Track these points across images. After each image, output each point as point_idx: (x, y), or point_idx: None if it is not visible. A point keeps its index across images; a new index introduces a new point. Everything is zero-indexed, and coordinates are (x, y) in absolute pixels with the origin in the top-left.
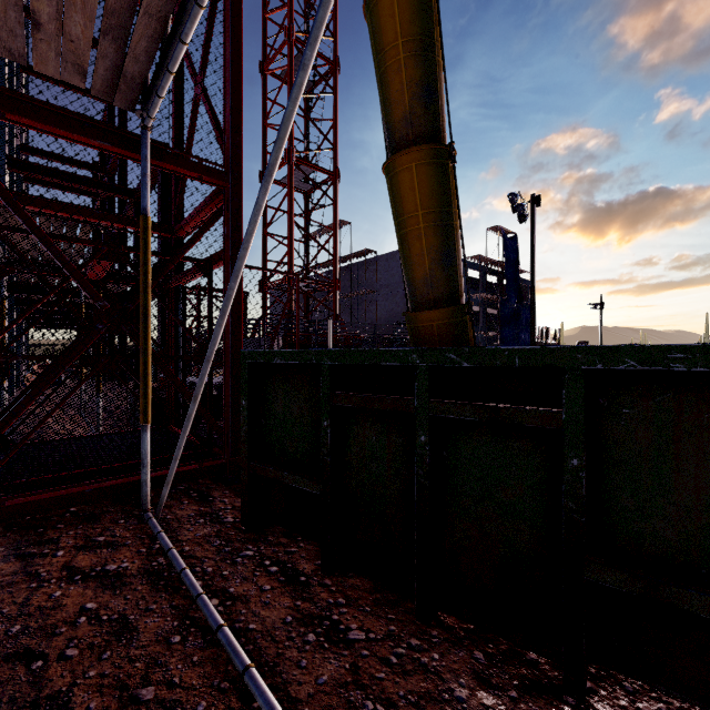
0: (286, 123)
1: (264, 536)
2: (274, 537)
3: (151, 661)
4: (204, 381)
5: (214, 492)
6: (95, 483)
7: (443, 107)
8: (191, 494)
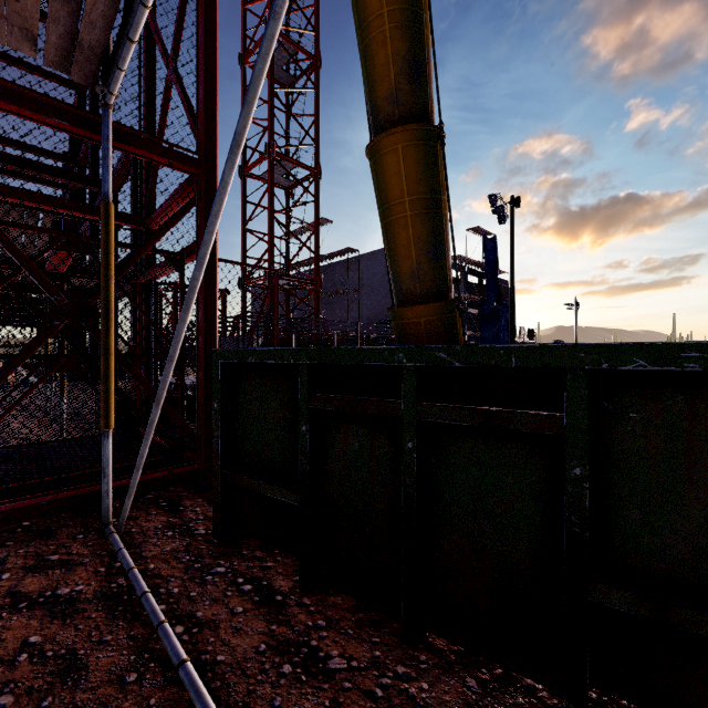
0: (255, 84)
1: (238, 549)
2: (249, 550)
3: (100, 707)
4: (167, 382)
5: (186, 500)
6: (51, 494)
7: (431, 85)
8: (160, 503)
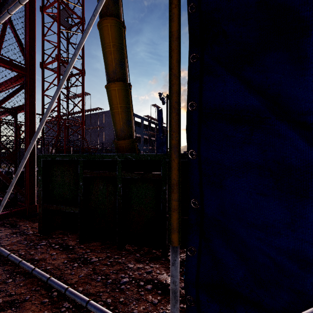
0: (67, 72)
1: (50, 236)
2: (56, 235)
3: None
4: (22, 167)
5: (20, 222)
6: None
7: (127, 69)
8: (5, 225)
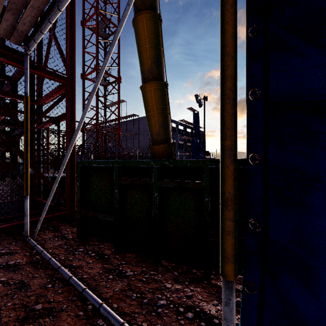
0: (102, 72)
1: (88, 242)
2: (92, 242)
3: (38, 295)
4: (61, 173)
5: (61, 226)
6: None
7: (163, 67)
8: (49, 228)
